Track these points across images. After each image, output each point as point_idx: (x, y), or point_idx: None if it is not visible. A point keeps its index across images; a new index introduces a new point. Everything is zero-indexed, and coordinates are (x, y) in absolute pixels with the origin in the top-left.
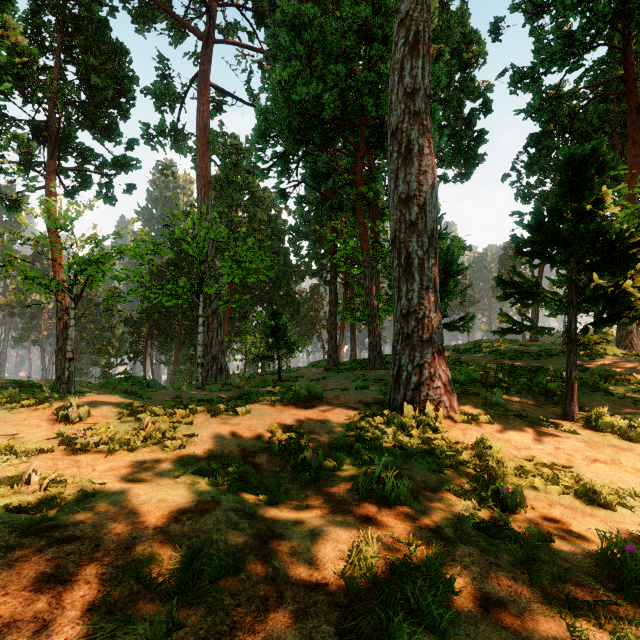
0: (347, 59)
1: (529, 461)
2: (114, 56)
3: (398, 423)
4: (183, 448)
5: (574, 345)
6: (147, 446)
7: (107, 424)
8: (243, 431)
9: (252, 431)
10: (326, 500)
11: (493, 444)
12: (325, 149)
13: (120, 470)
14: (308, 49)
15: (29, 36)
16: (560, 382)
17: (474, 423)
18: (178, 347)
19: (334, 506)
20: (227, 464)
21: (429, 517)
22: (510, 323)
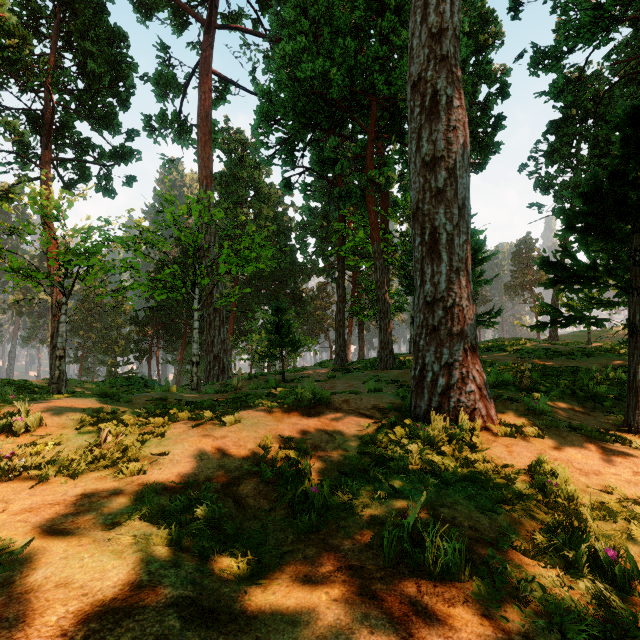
0: (356, 37)
1: (607, 493)
2: (112, 42)
3: (424, 437)
4: (143, 473)
5: (639, 340)
6: (97, 469)
7: (59, 436)
8: (228, 447)
9: (240, 447)
10: (334, 567)
11: (559, 470)
12: (332, 134)
13: (40, 511)
14: (314, 26)
15: (25, 22)
16: (607, 385)
17: (520, 437)
18: (183, 346)
19: (347, 581)
20: (196, 500)
21: (503, 610)
22: (551, 315)
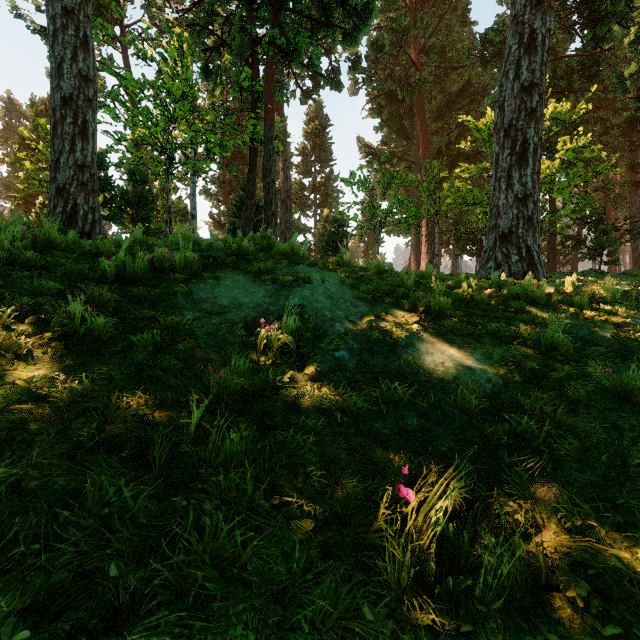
0: None
1: None
2: None
3: None
4: None
5: None
6: None
7: None
8: None
9: None
10: None
11: None
12: None
13: None
14: None
15: None
16: None
17: None
18: None
19: None
20: None
21: None
22: None
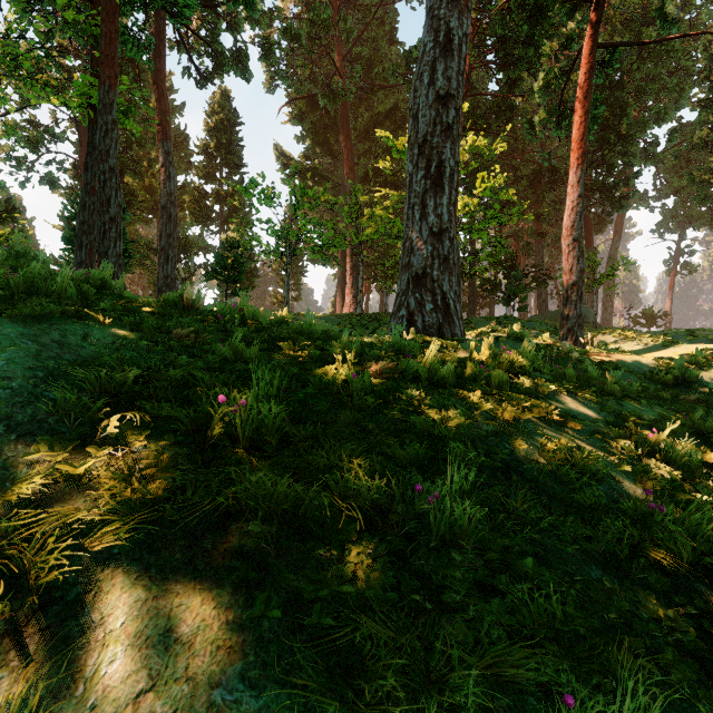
0: None
1: None
2: None
3: None
4: None
5: None
6: None
7: None
8: None
9: None
10: None
11: None
12: None
13: None
14: None
15: None
16: None
17: None
18: None
19: None
20: None
21: None
22: None
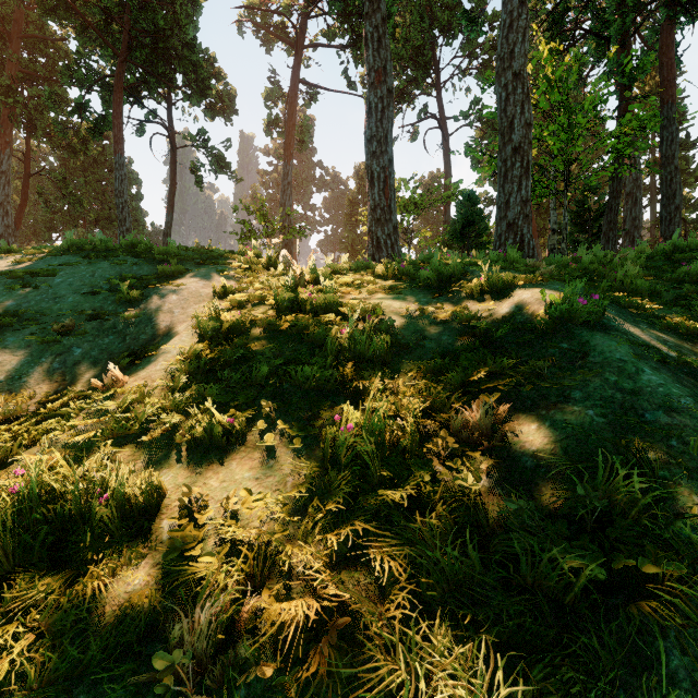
0: None
1: None
2: None
3: None
4: None
5: None
6: None
7: None
8: None
9: None
10: None
11: None
12: None
13: None
14: None
15: None
16: None
17: None
18: None
19: None
20: None
21: None
22: None
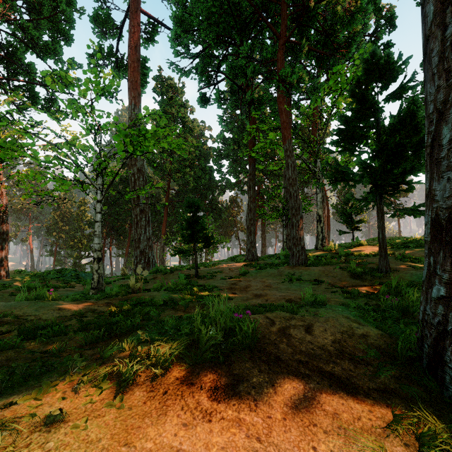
0: None
1: None
2: None
3: None
4: None
5: None
6: None
7: None
8: None
9: None
10: None
11: None
12: None
13: None
14: None
15: None
16: None
17: None
18: (128, 244)
19: None
20: None
21: None
22: None
